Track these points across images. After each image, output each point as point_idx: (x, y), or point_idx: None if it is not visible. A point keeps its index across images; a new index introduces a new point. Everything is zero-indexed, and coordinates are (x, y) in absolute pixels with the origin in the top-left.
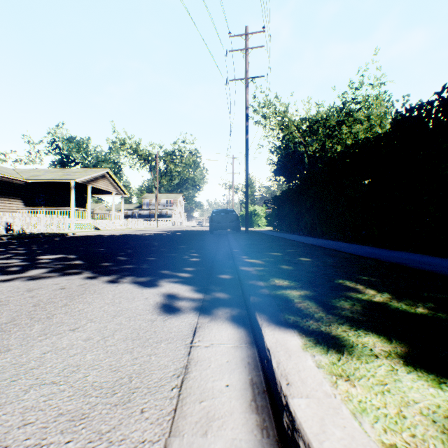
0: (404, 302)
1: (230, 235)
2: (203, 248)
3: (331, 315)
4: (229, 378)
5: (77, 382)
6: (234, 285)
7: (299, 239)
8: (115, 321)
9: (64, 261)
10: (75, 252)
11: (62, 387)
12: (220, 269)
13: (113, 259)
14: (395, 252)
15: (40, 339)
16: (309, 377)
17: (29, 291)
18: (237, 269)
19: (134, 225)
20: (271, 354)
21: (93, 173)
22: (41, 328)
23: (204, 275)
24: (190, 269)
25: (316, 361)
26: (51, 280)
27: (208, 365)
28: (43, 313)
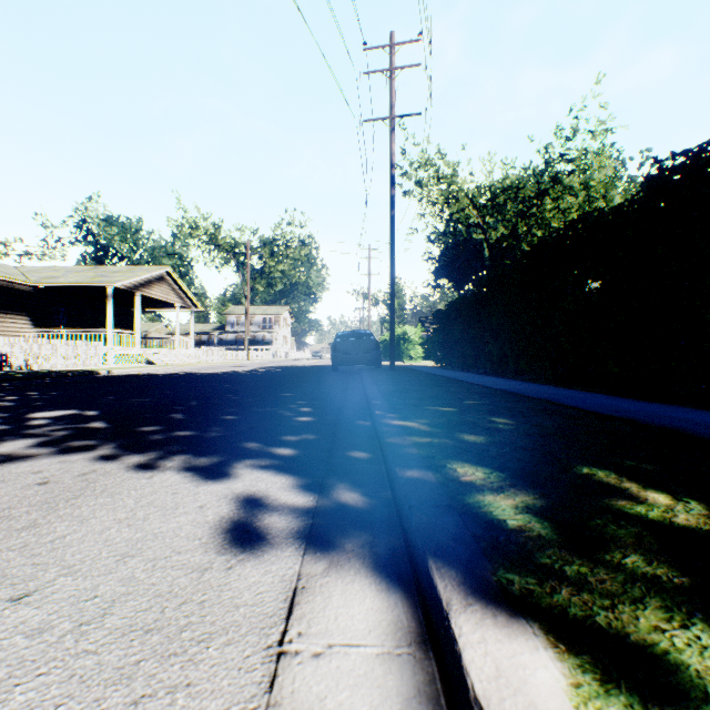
0: None
1: (366, 374)
2: (320, 398)
3: (604, 570)
4: None
5: None
6: (376, 475)
7: (481, 380)
8: (119, 572)
9: (72, 422)
10: (98, 404)
11: None
12: (349, 438)
13: (161, 418)
14: (655, 405)
15: None
16: None
17: None
18: (380, 441)
19: (211, 356)
20: None
21: (144, 274)
22: None
23: (318, 452)
24: (295, 438)
25: None
26: (30, 463)
27: None
28: None
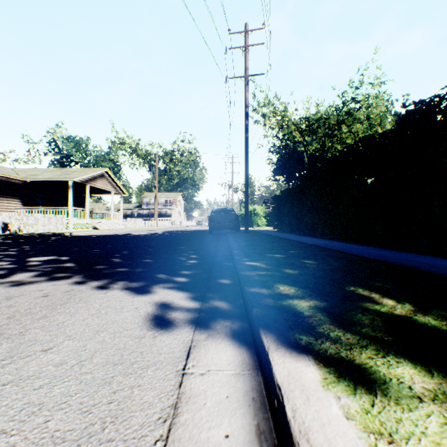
0: (431, 316)
1: (230, 235)
2: (202, 249)
3: (350, 334)
4: (229, 423)
5: (33, 431)
6: (235, 292)
7: (301, 239)
8: (96, 338)
9: (55, 263)
10: (68, 253)
11: (13, 439)
12: (219, 272)
13: (107, 261)
14: (402, 253)
15: (4, 363)
16: (337, 437)
17: (8, 299)
18: (237, 273)
19: (133, 224)
20: (283, 395)
21: (91, 173)
22: (9, 348)
23: (201, 279)
24: (187, 272)
25: (342, 407)
26: (35, 285)
27: (203, 403)
28: (15, 328)
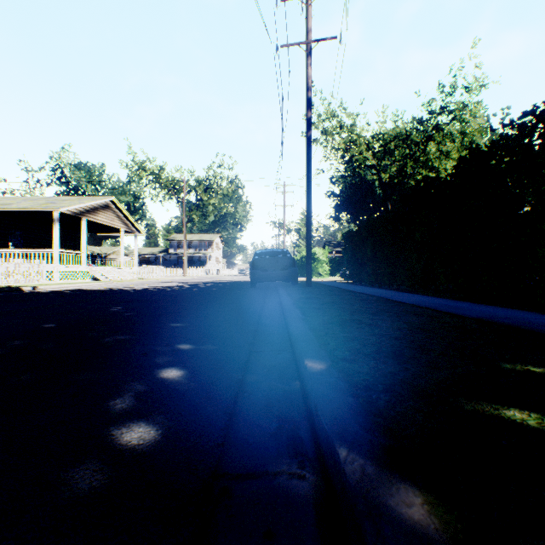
0: None
1: (283, 291)
2: (220, 333)
3: None
4: None
5: None
6: None
7: (420, 300)
8: None
9: None
10: None
11: None
12: None
13: None
14: None
15: None
16: None
17: None
18: None
19: (151, 273)
20: None
21: (88, 201)
22: None
23: None
24: None
25: None
26: None
27: None
28: None
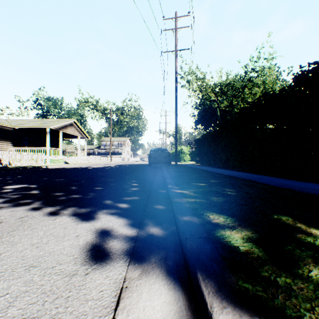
0: None
1: (164, 168)
2: (142, 179)
3: (300, 280)
4: None
5: None
6: (168, 218)
7: (217, 171)
8: (25, 277)
9: (23, 191)
10: (38, 182)
11: None
12: (155, 198)
13: (66, 188)
14: (301, 182)
15: None
16: None
17: None
18: (170, 200)
19: (94, 160)
20: None
21: (63, 122)
22: None
23: (140, 205)
24: (129, 198)
25: None
26: None
27: None
28: None
